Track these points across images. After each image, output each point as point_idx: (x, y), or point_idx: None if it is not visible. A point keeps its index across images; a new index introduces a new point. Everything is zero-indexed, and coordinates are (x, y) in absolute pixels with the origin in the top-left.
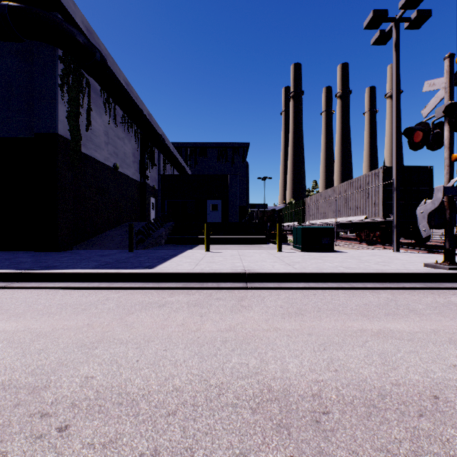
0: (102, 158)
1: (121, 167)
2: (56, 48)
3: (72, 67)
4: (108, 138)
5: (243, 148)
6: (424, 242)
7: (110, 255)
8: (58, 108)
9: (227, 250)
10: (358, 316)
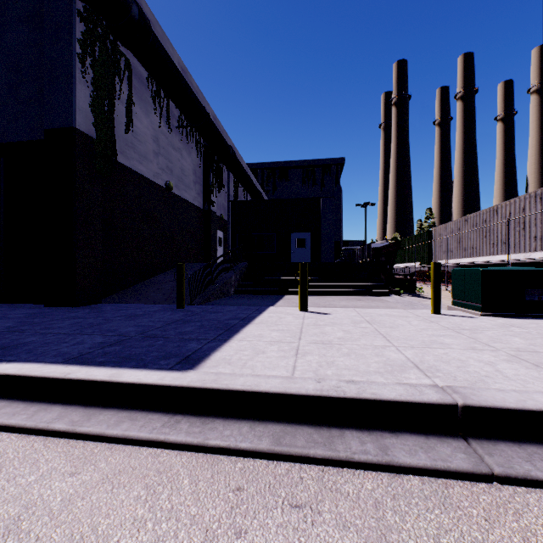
0: (150, 174)
1: (176, 188)
2: None
3: (100, 33)
4: (158, 147)
5: (336, 165)
6: None
7: (143, 315)
8: (76, 89)
9: (335, 308)
10: None
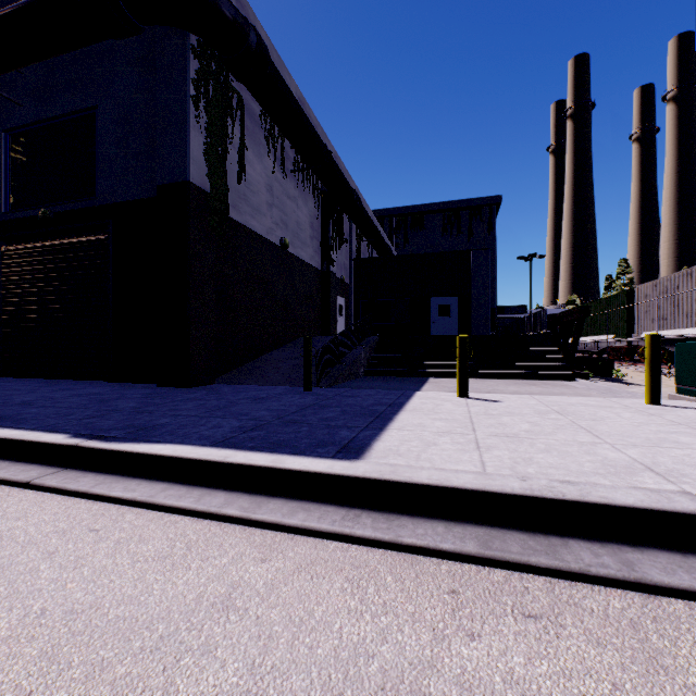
0: (263, 230)
1: (291, 245)
2: (187, 33)
3: (213, 68)
4: (272, 197)
5: (489, 207)
6: None
7: (269, 398)
8: (189, 137)
9: (504, 394)
10: None
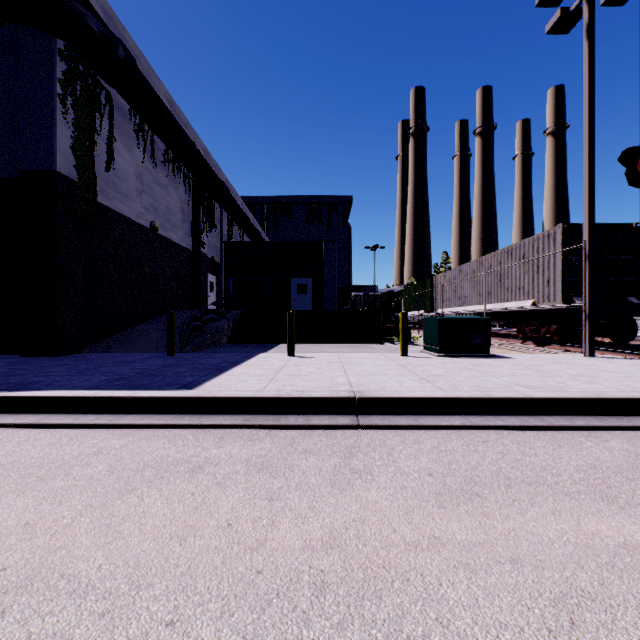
0: (132, 214)
1: (162, 228)
2: (54, 37)
3: (81, 70)
4: (141, 184)
5: (343, 204)
6: (627, 341)
7: (135, 362)
8: (56, 131)
9: (321, 353)
10: (596, 501)
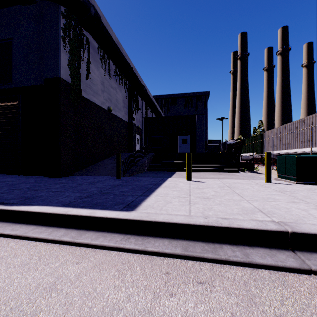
0: (99, 102)
1: (113, 110)
2: (59, 5)
3: (73, 24)
4: (103, 87)
5: (204, 96)
6: None
7: (98, 182)
8: (60, 56)
9: (207, 178)
10: None
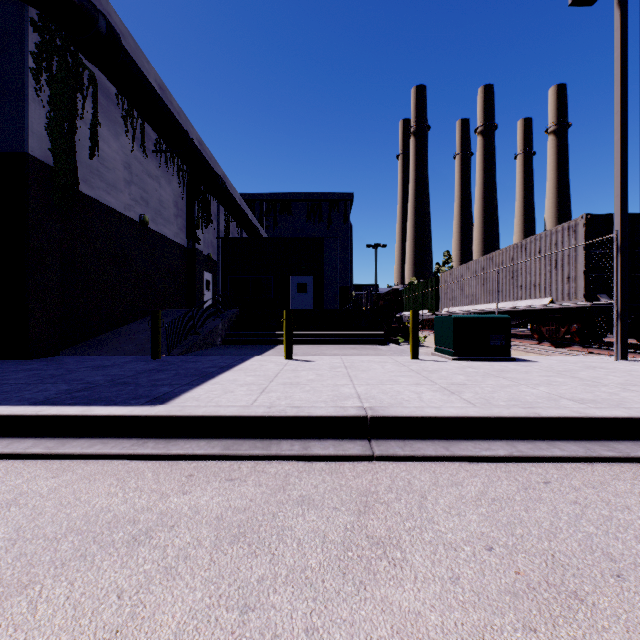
0: (120, 206)
1: (153, 222)
2: (26, 4)
3: (58, 44)
4: (130, 175)
5: (344, 201)
6: None
7: (112, 366)
8: (28, 109)
9: (322, 356)
10: None
